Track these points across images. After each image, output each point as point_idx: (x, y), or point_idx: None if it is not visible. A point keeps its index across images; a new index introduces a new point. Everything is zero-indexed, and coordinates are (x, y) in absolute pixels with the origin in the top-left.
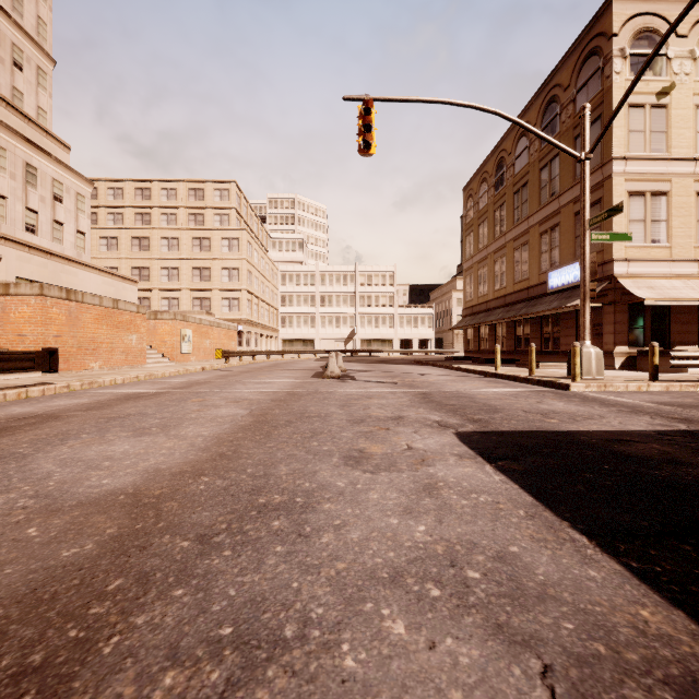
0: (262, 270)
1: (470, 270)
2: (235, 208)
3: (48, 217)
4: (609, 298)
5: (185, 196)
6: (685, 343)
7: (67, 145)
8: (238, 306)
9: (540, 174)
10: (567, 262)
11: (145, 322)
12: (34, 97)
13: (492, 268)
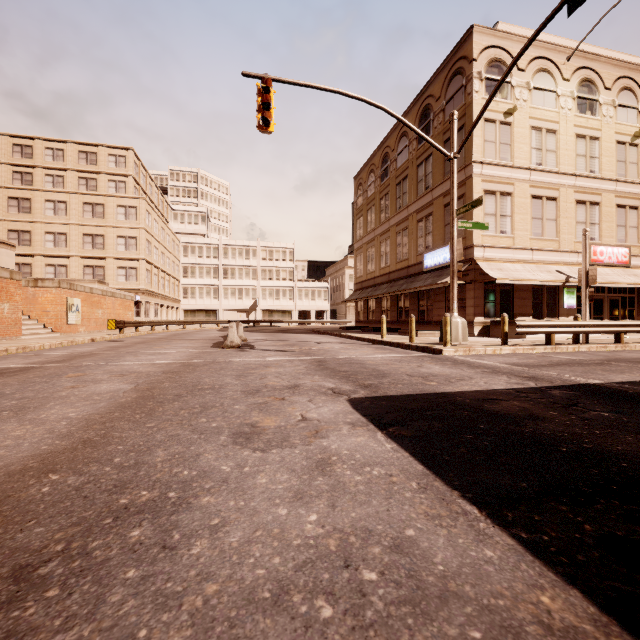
0: (163, 240)
1: (360, 249)
2: (132, 175)
3: None
4: (470, 277)
5: (74, 158)
6: (523, 315)
7: None
8: (136, 275)
9: (417, 169)
10: (438, 246)
11: (21, 290)
12: None
13: (378, 248)
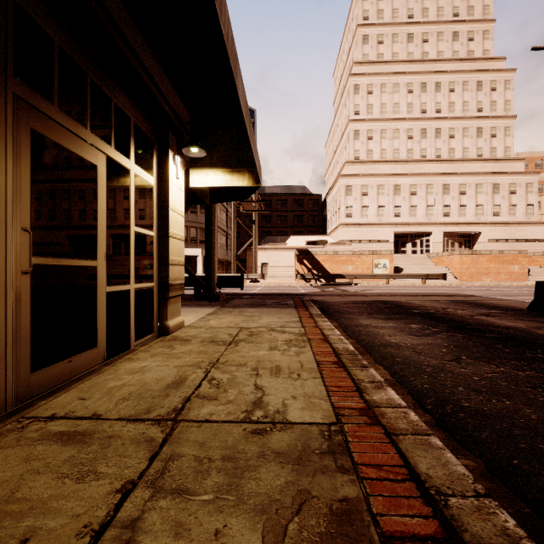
0: None
1: None
2: None
3: (506, 205)
4: None
5: None
6: None
7: (521, 158)
8: None
9: None
10: None
11: (526, 258)
12: (502, 145)
13: None
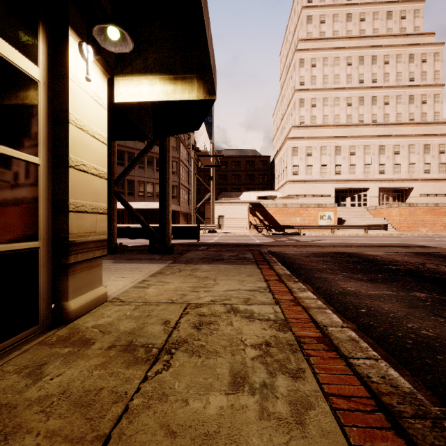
0: None
1: None
2: None
3: (436, 163)
4: None
5: None
6: None
7: None
8: None
9: None
10: None
11: None
12: (432, 110)
13: None
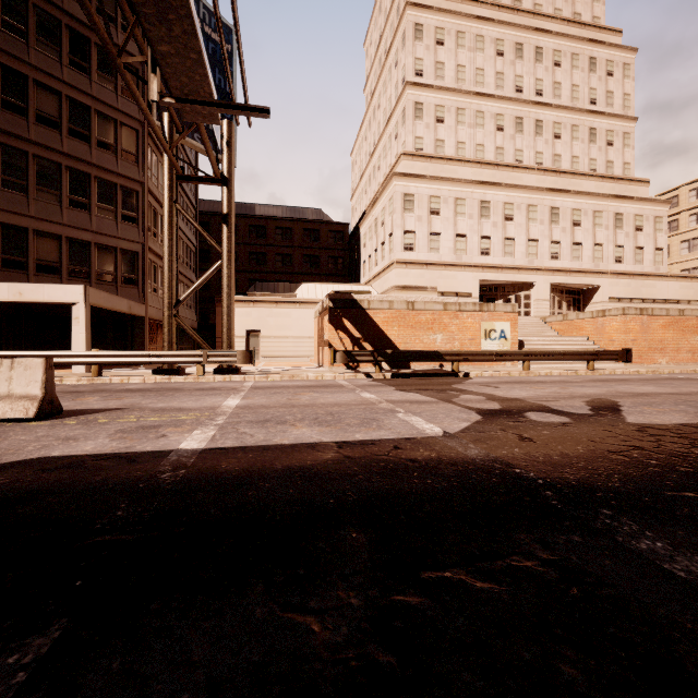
0: None
1: None
2: None
3: (630, 247)
4: None
5: None
6: None
7: (646, 181)
8: None
9: None
10: None
11: None
12: (620, 159)
13: None
